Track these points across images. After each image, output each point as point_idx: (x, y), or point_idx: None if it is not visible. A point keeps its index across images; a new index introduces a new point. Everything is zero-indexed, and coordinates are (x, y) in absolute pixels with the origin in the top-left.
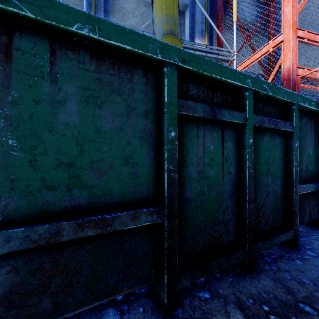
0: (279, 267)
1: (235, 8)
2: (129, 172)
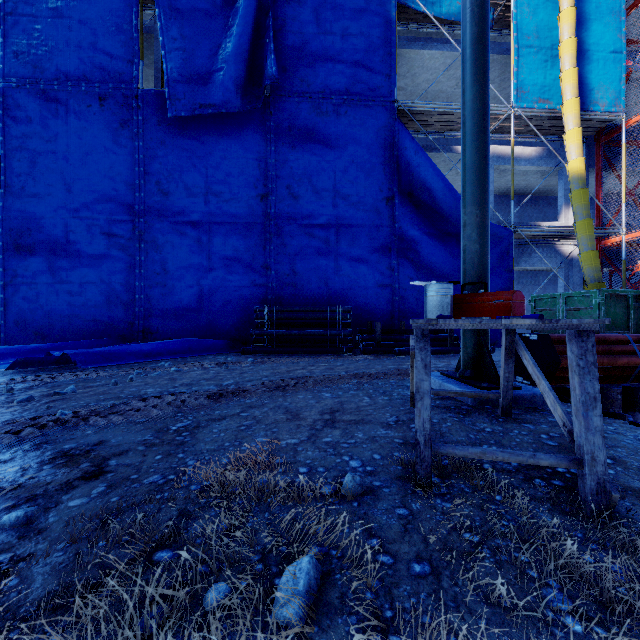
0: None
1: (623, 192)
2: (621, 322)
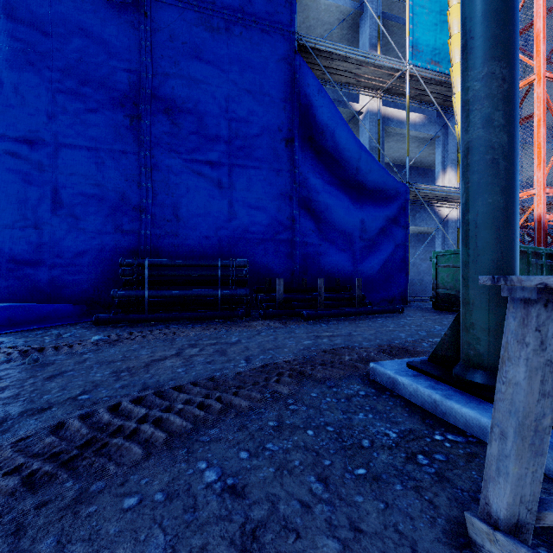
0: None
1: None
2: None
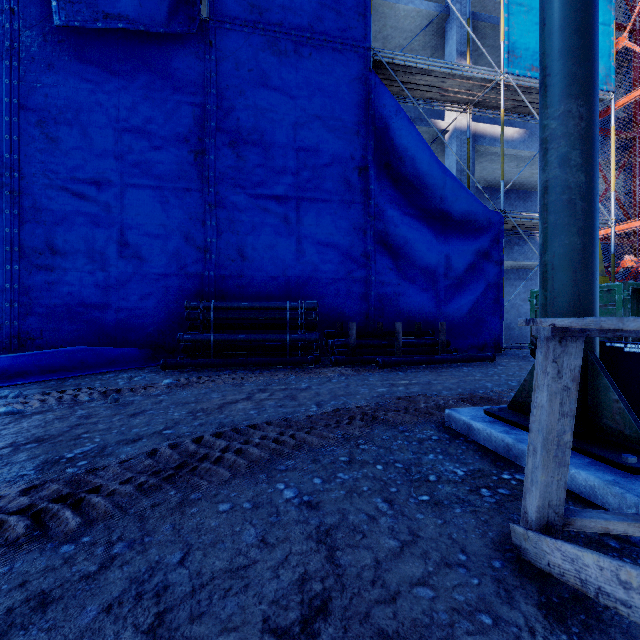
0: None
1: (613, 179)
2: None
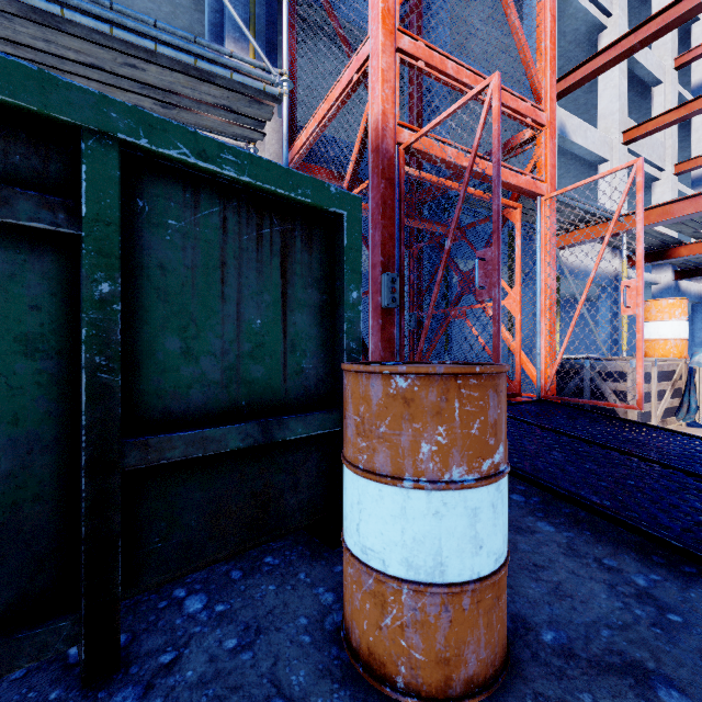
0: None
1: None
2: None
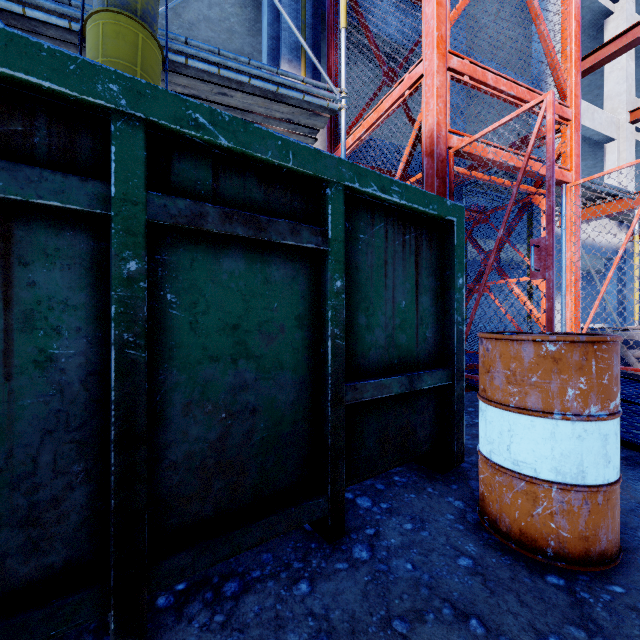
0: (233, 616)
1: None
2: None
